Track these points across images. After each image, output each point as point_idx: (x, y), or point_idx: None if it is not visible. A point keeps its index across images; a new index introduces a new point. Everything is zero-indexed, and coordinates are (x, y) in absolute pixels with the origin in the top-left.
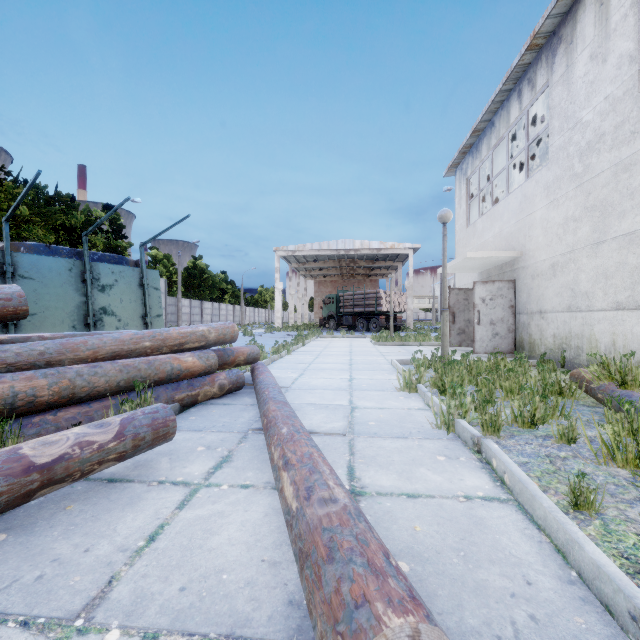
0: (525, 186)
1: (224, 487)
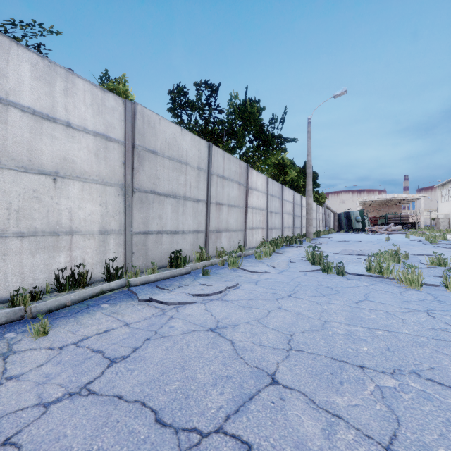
0: (450, 201)
1: None
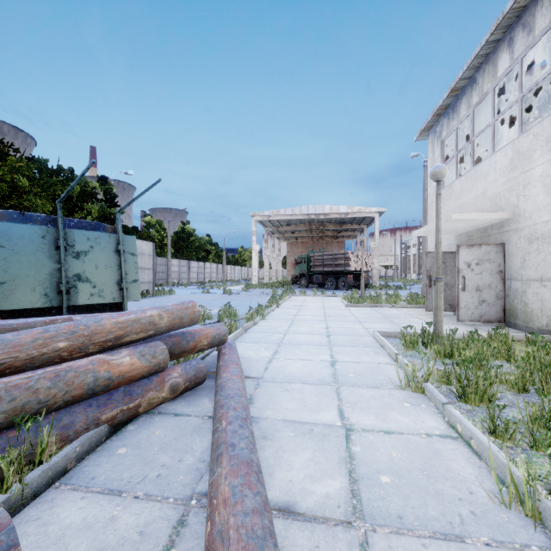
0: (518, 141)
1: None
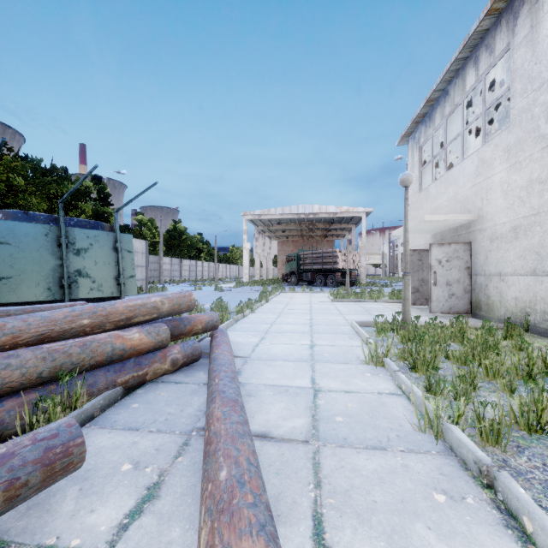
0: (482, 150)
1: None
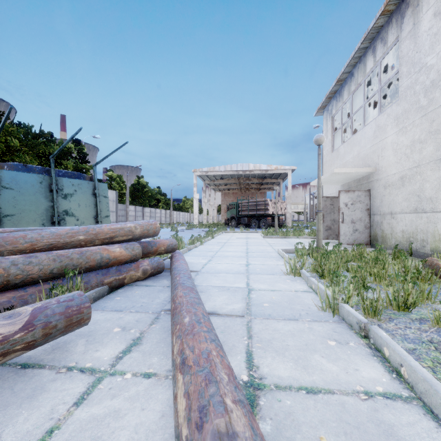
0: (378, 119)
1: (127, 376)
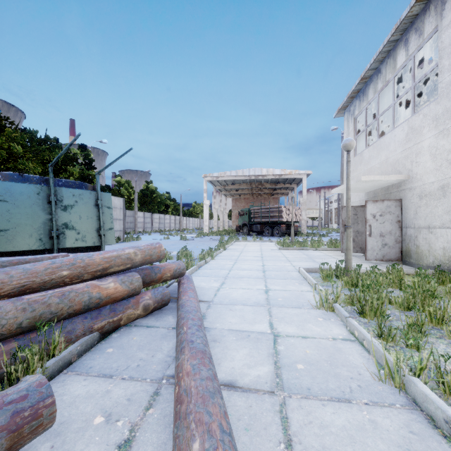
0: (412, 120)
1: None
